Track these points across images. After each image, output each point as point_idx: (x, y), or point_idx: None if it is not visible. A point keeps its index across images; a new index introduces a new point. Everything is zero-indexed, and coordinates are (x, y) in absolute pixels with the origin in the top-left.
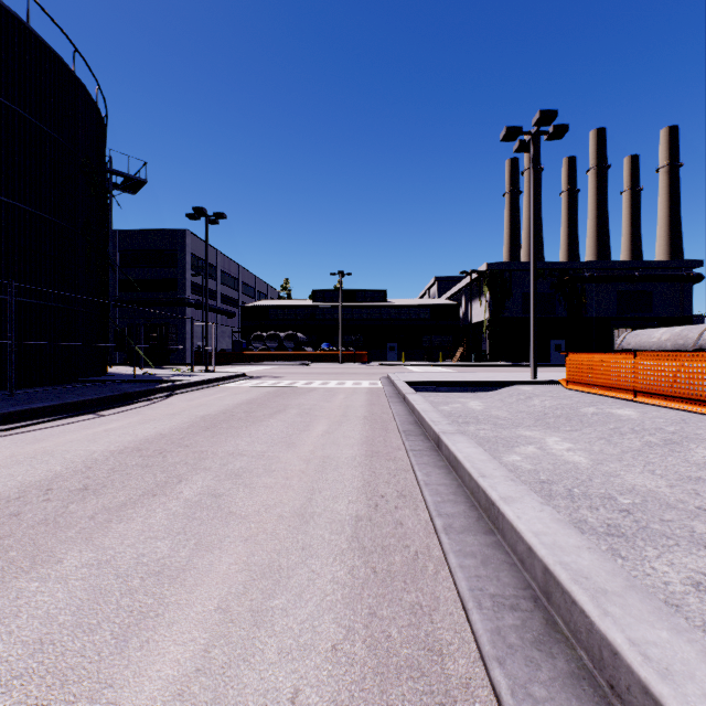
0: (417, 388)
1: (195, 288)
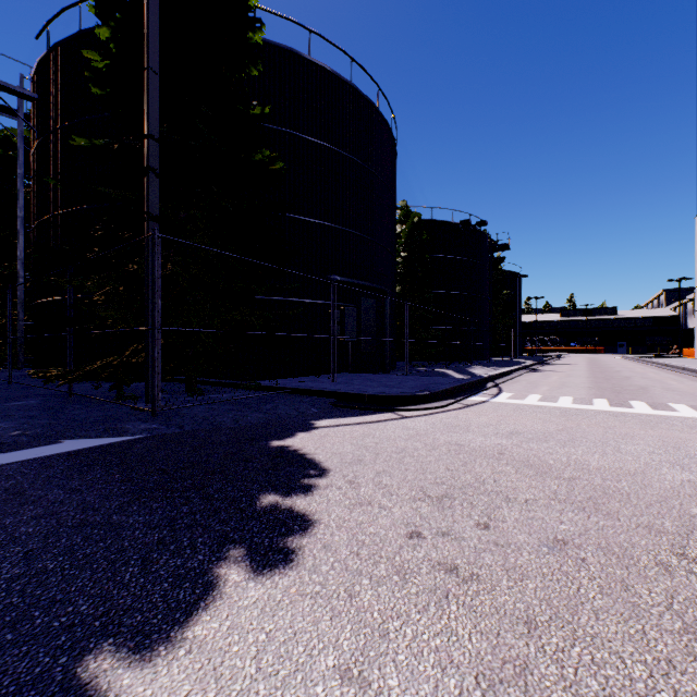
0: None
1: None
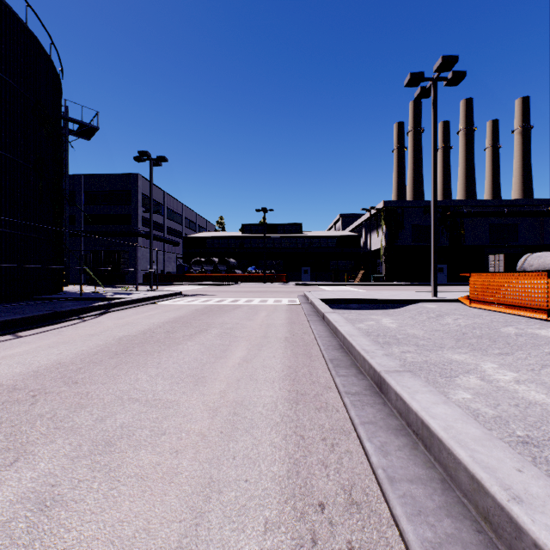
0: (330, 305)
1: (146, 222)
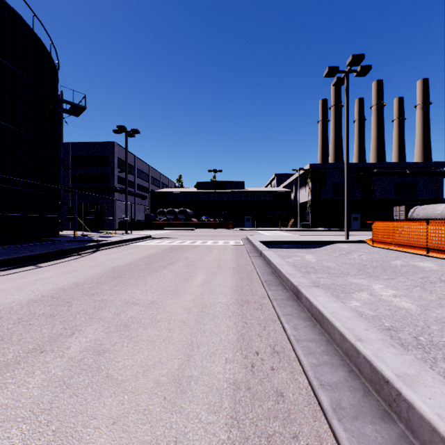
0: (267, 246)
1: (121, 180)
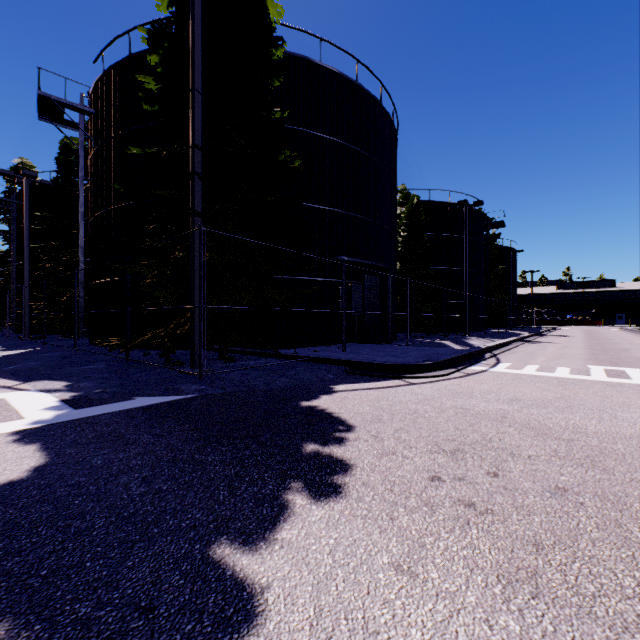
0: None
1: None
